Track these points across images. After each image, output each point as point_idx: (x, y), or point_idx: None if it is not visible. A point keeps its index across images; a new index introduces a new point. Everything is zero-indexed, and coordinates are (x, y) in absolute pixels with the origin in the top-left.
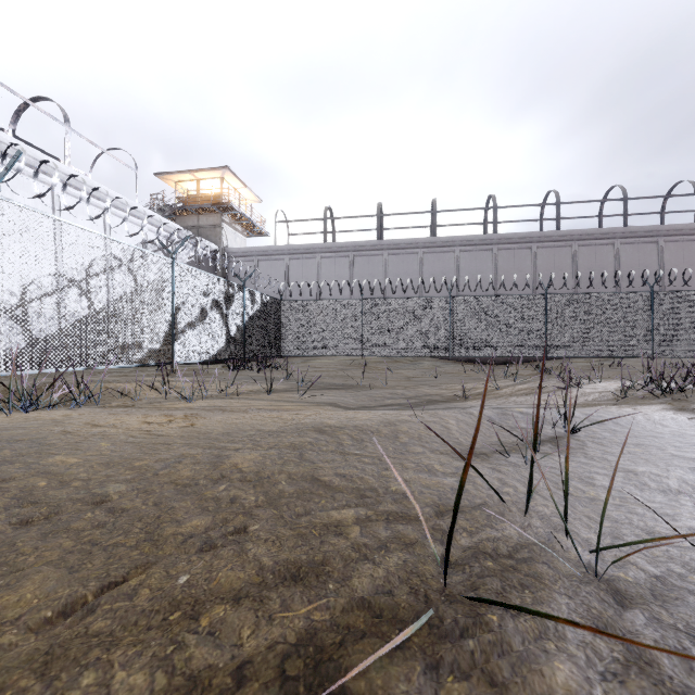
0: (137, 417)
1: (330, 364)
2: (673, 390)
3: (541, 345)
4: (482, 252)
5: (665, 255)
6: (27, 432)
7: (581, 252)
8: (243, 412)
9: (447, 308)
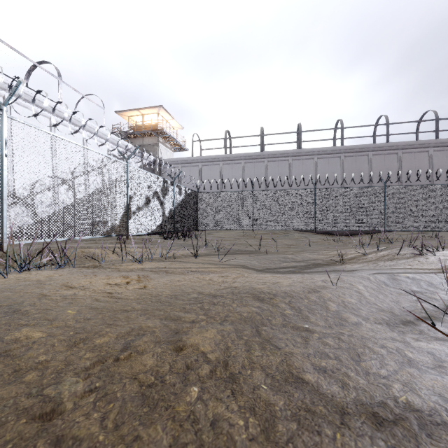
0: (102, 278)
1: (230, 235)
2: None
3: (381, 222)
4: (333, 158)
5: None
6: (10, 296)
7: (404, 157)
8: (182, 274)
9: (313, 197)
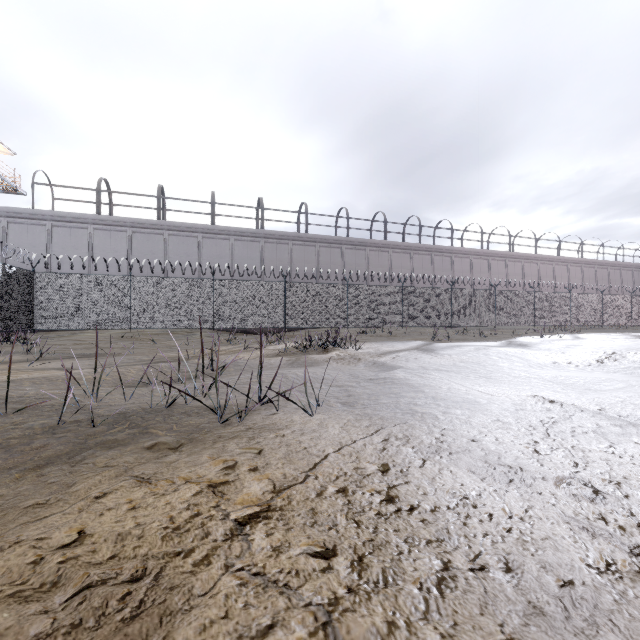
0: None
1: (100, 337)
2: (314, 346)
3: (282, 319)
4: (253, 243)
5: (369, 259)
6: None
7: (322, 251)
8: None
9: (211, 289)
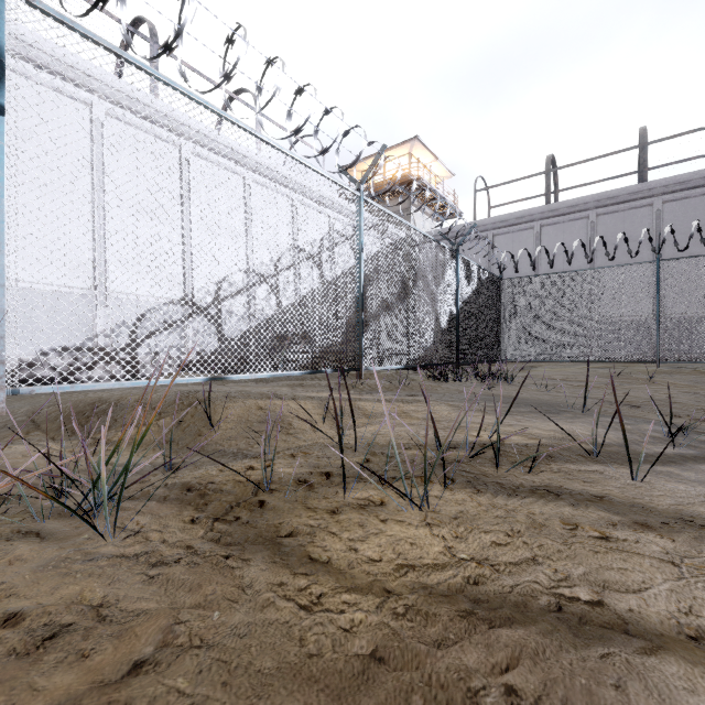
0: None
1: (573, 373)
2: None
3: None
4: None
5: None
6: None
7: None
8: None
9: None
